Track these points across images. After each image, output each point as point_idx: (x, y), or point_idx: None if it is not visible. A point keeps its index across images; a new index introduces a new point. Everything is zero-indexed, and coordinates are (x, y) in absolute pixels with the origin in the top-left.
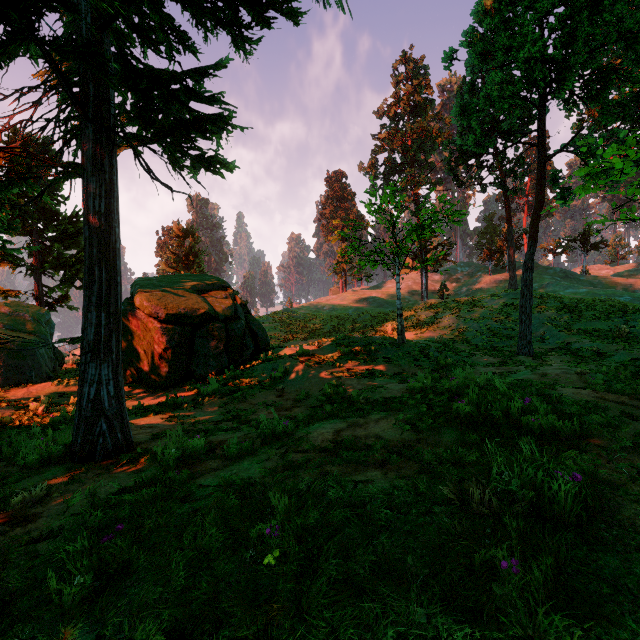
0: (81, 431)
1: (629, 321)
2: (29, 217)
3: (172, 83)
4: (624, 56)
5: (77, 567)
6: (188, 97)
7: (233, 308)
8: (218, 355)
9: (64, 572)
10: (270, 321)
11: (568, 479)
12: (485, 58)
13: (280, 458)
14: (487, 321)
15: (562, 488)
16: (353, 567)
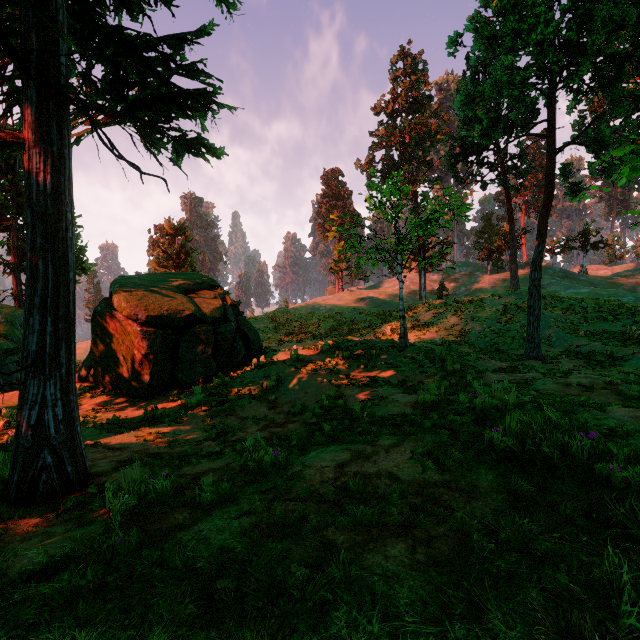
0: (18, 465)
1: (638, 322)
2: (7, 212)
3: (146, 49)
4: (638, 43)
5: None
6: (166, 69)
7: (222, 309)
8: (205, 360)
9: None
10: (265, 322)
11: None
12: (492, 44)
13: (266, 511)
14: (490, 322)
15: None
16: None
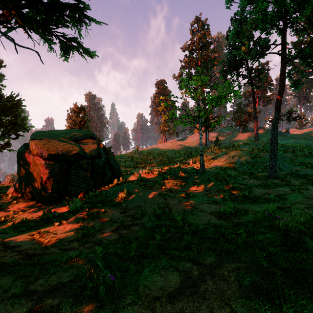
0: None
1: None
2: None
3: None
4: None
5: None
6: None
7: (97, 150)
8: (86, 180)
9: None
10: (125, 157)
11: None
12: (251, 1)
13: None
14: (245, 158)
15: None
16: None
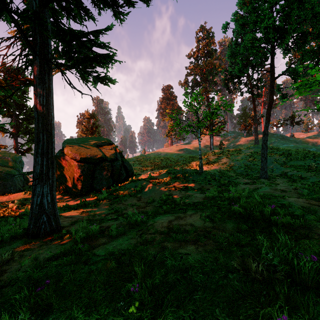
0: (32, 221)
1: (316, 161)
2: (11, 108)
3: (82, 37)
4: (314, 26)
5: (21, 307)
6: (91, 45)
7: (115, 154)
8: (107, 179)
9: (14, 310)
10: (134, 161)
11: (309, 259)
12: (243, 27)
13: (139, 237)
14: (244, 161)
15: (306, 265)
16: (182, 313)
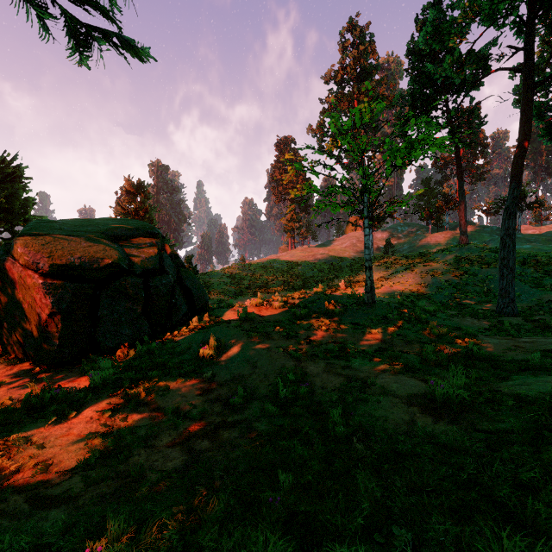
0: None
1: None
2: None
3: None
4: None
5: None
6: None
7: (158, 259)
8: (134, 320)
9: None
10: (220, 276)
11: None
12: None
13: None
14: (446, 276)
15: None
16: None
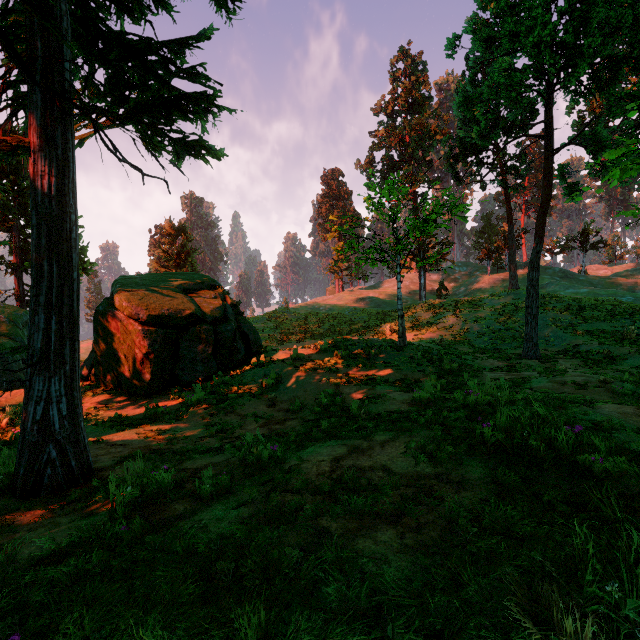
0: (24, 459)
1: (636, 322)
2: (9, 212)
3: (147, 53)
4: (635, 44)
5: None
6: (167, 72)
7: (222, 309)
8: (206, 359)
9: None
10: (265, 322)
11: None
12: (490, 45)
13: (263, 501)
14: (489, 322)
15: None
16: None
